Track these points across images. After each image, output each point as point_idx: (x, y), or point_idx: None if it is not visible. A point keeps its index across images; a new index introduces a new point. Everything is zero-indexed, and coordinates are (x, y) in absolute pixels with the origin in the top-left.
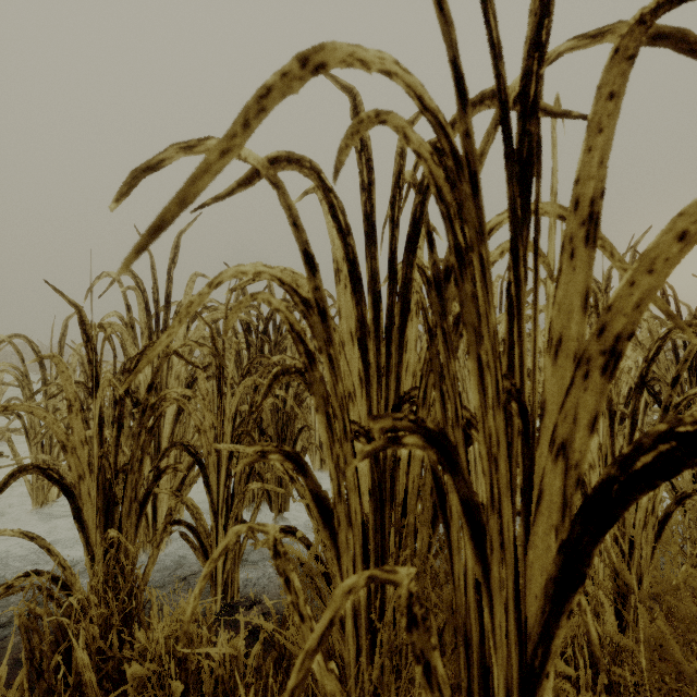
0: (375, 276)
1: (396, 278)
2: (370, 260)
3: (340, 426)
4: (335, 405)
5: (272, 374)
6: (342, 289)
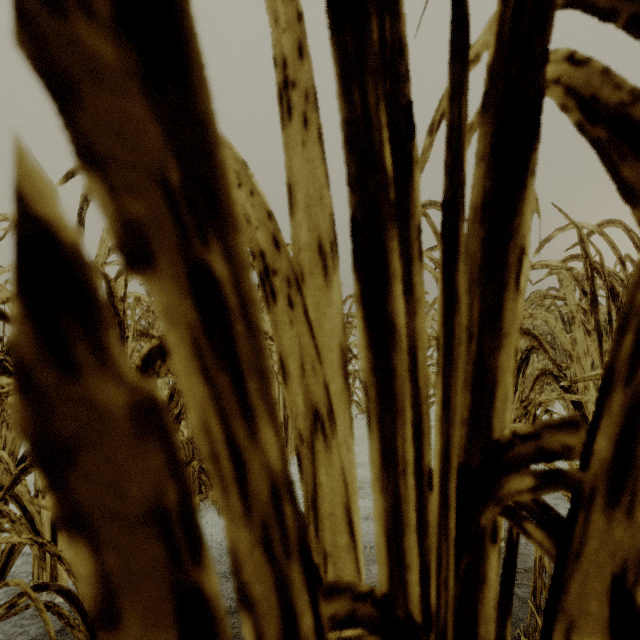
0: (392, 61)
1: (468, 49)
2: (378, 20)
3: (264, 637)
4: (239, 541)
5: (141, 354)
6: (296, 130)
